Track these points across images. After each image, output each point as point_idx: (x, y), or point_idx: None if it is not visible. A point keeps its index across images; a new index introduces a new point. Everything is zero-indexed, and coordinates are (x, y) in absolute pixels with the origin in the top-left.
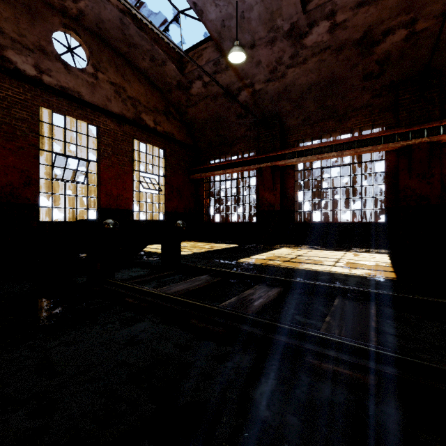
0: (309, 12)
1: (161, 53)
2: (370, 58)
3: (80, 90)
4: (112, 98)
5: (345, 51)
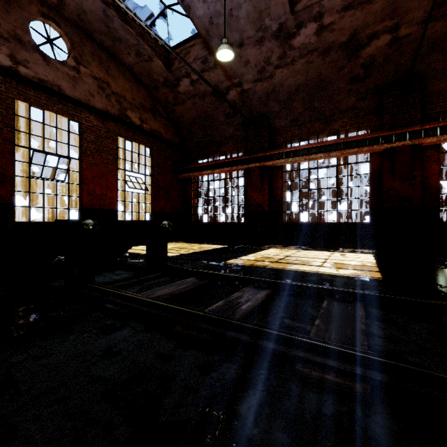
0: (296, 13)
1: (147, 48)
2: (356, 62)
3: (60, 83)
4: (95, 93)
5: (332, 53)
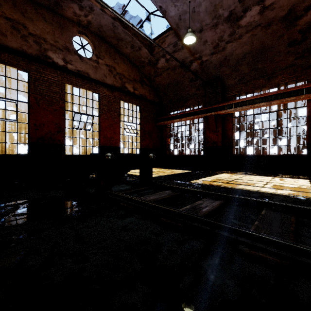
0: (243, 1)
1: (138, 42)
2: (294, 29)
3: (88, 71)
4: (107, 75)
5: (272, 26)
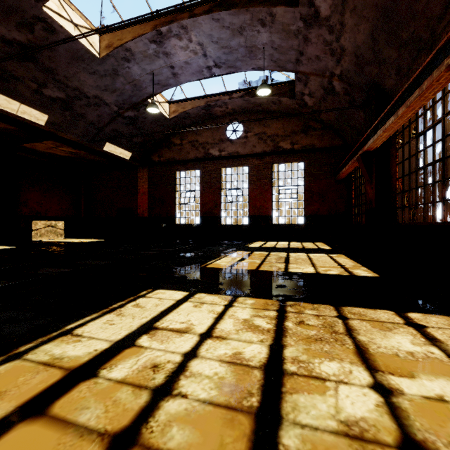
0: (299, 2)
1: (273, 98)
2: None
3: (238, 150)
4: (256, 144)
5: None
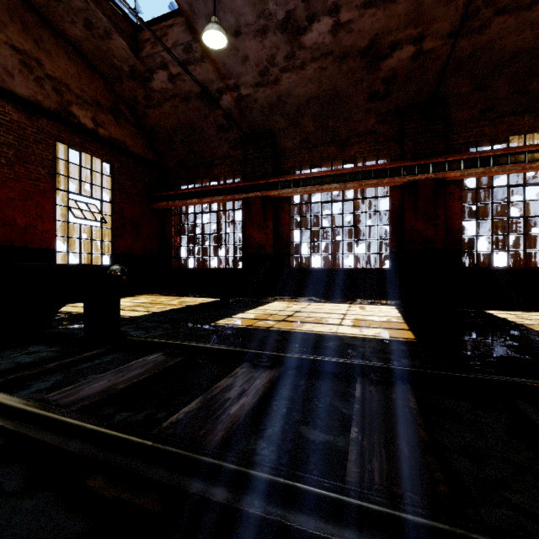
0: (308, 1)
1: (102, 18)
2: (376, 75)
3: None
4: (16, 72)
5: (349, 61)
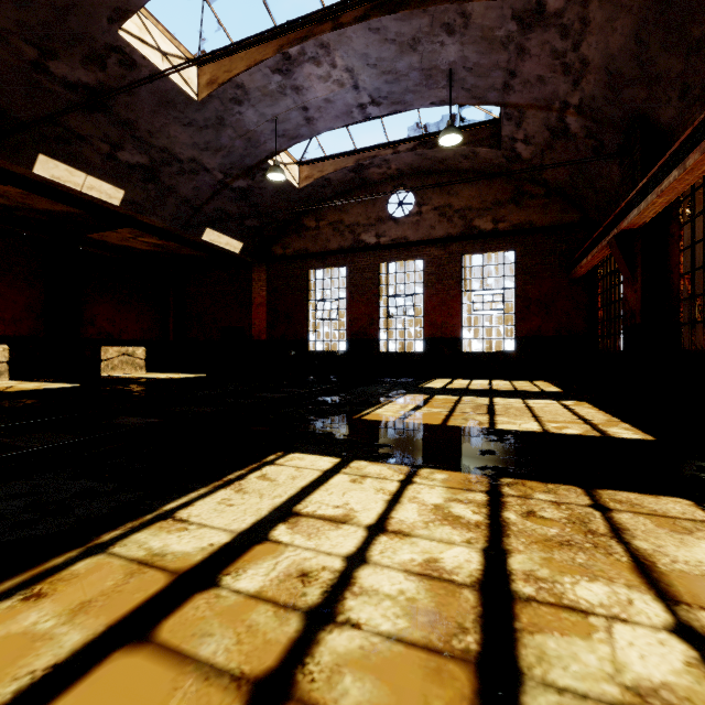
0: None
1: (463, 148)
2: None
3: (406, 234)
4: (436, 224)
5: None
